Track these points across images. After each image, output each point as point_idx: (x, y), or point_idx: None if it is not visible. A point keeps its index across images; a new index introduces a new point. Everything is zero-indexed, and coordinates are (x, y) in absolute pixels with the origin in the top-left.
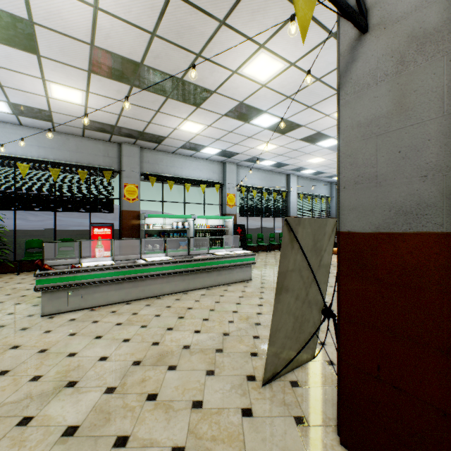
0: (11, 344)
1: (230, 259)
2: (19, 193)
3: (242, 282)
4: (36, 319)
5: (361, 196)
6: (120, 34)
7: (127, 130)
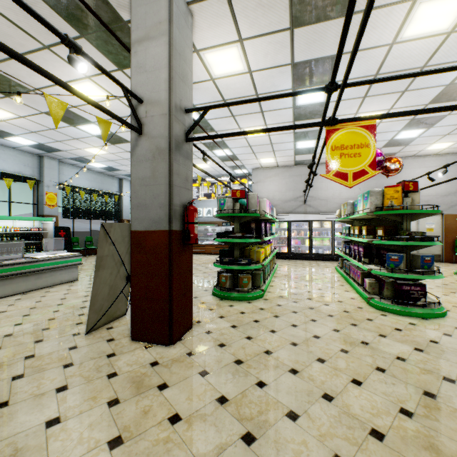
0: None
1: (52, 261)
2: None
3: (67, 283)
4: None
5: (140, 213)
6: None
7: None
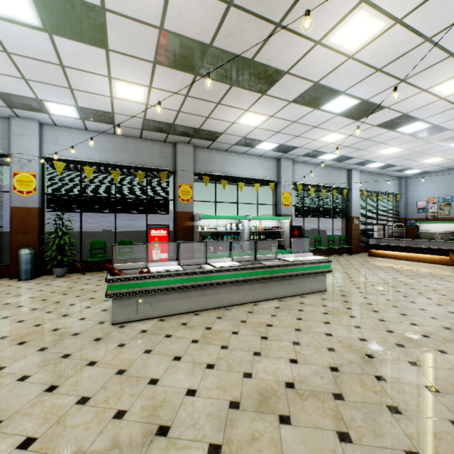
0: (87, 359)
1: (303, 266)
2: (84, 196)
3: (316, 293)
4: (108, 328)
5: None
6: (192, 9)
7: (184, 128)
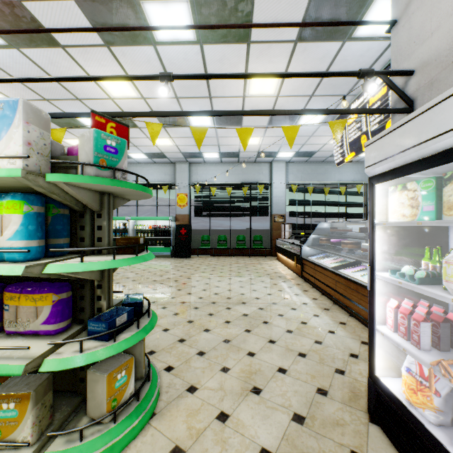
0: None
1: None
2: None
3: None
4: None
5: None
6: None
7: None
